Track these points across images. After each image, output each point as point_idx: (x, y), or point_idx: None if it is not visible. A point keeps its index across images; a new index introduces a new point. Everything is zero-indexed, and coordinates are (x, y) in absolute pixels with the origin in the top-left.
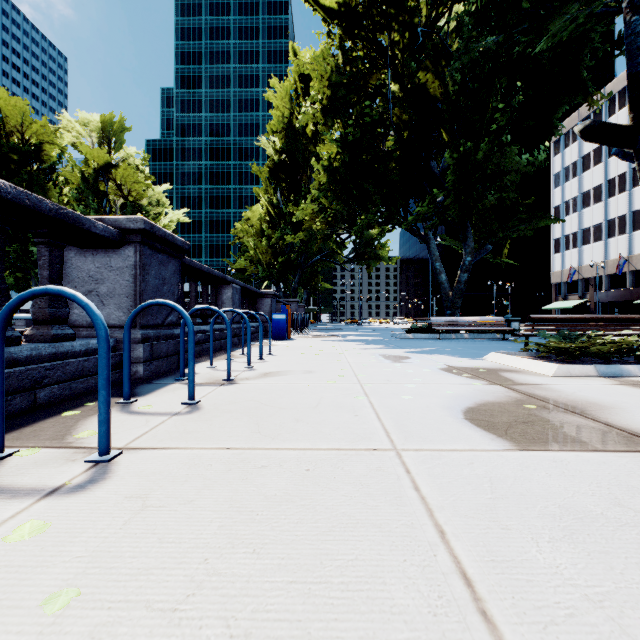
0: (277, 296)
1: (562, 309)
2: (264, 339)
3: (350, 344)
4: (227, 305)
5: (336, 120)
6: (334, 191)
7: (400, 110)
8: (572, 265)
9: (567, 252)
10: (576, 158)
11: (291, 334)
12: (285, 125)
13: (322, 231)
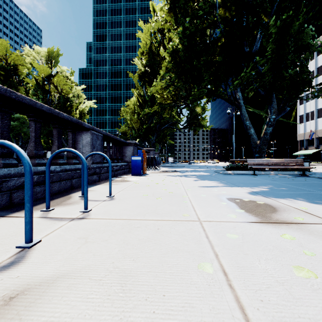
0: (138, 145)
1: (304, 155)
2: (126, 174)
3: (189, 180)
4: (87, 148)
5: (177, 27)
6: (176, 71)
7: (223, 10)
8: (311, 130)
9: (307, 122)
10: (313, 69)
11: (148, 170)
12: (147, 49)
13: (168, 104)
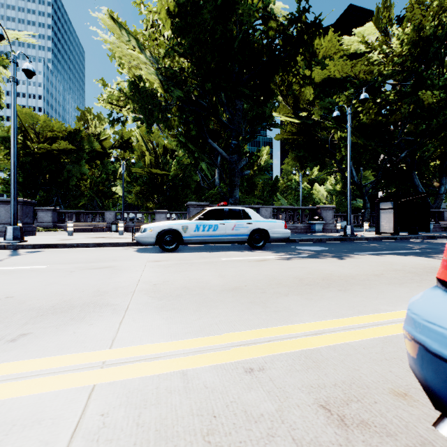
0: None
1: None
2: None
3: None
4: None
5: None
6: None
7: None
8: None
9: None
10: None
11: None
12: None
13: None
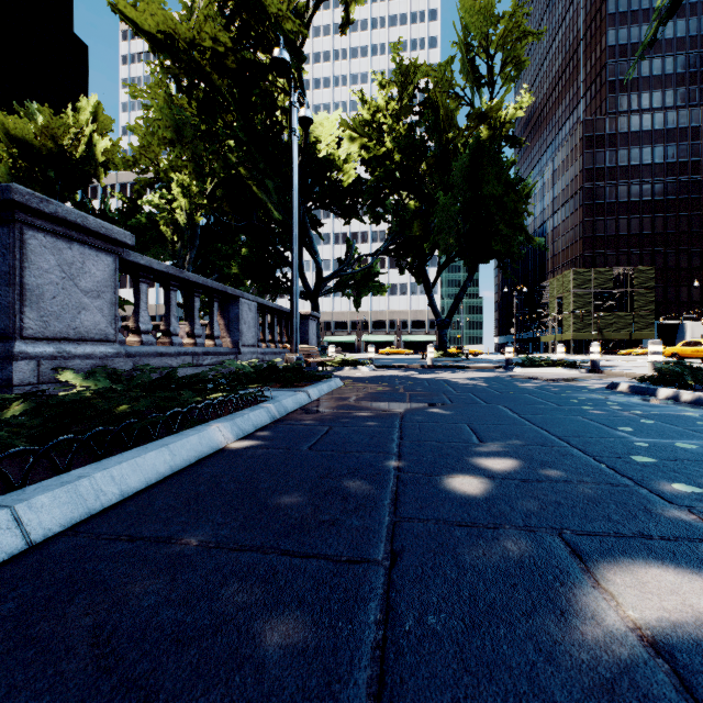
0: None
1: None
2: None
3: None
4: None
5: None
6: None
7: None
8: None
9: None
10: None
11: None
12: None
13: None
